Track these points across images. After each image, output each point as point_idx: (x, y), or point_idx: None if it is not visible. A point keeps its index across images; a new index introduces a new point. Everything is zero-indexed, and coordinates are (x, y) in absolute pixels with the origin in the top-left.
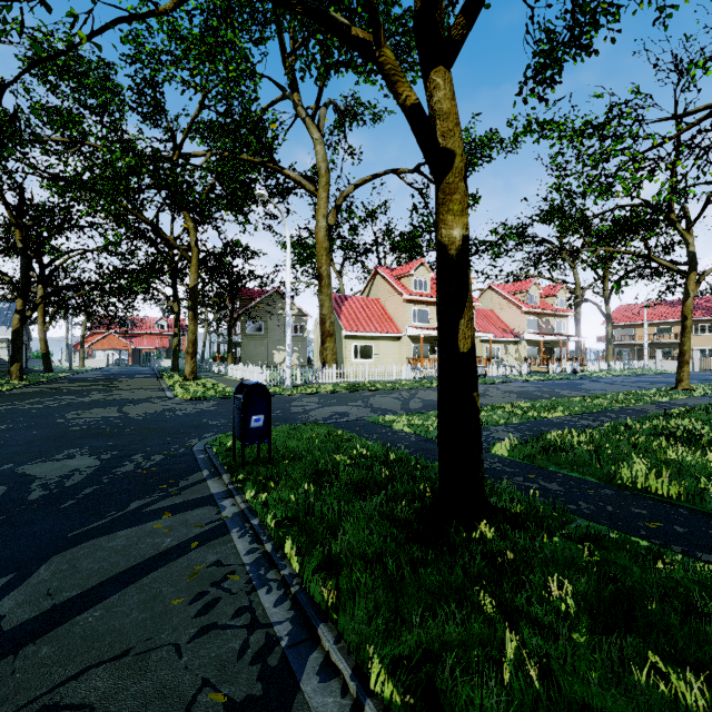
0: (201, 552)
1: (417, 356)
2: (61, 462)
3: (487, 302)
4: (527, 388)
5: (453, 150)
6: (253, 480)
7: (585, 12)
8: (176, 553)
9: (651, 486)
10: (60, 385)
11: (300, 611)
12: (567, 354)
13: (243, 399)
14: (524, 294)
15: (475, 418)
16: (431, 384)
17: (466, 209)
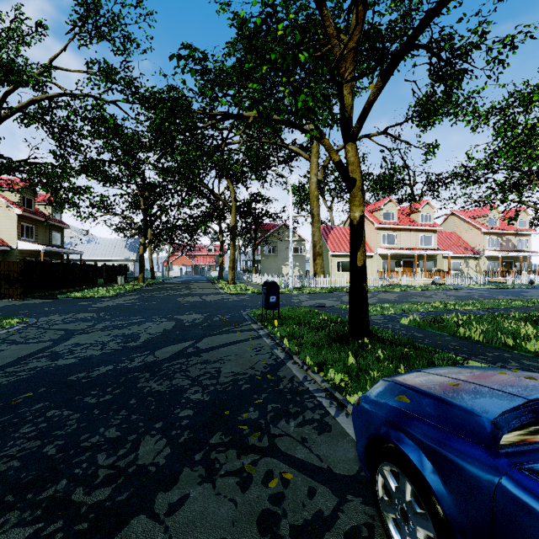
0: (253, 341)
1: (386, 269)
2: (189, 315)
3: (450, 225)
4: (470, 294)
5: (355, 178)
6: (271, 324)
7: (446, 81)
8: (244, 340)
9: (472, 336)
10: (163, 286)
11: (288, 354)
12: (528, 267)
13: (266, 288)
14: (484, 218)
15: (364, 295)
16: (392, 289)
17: (362, 203)
